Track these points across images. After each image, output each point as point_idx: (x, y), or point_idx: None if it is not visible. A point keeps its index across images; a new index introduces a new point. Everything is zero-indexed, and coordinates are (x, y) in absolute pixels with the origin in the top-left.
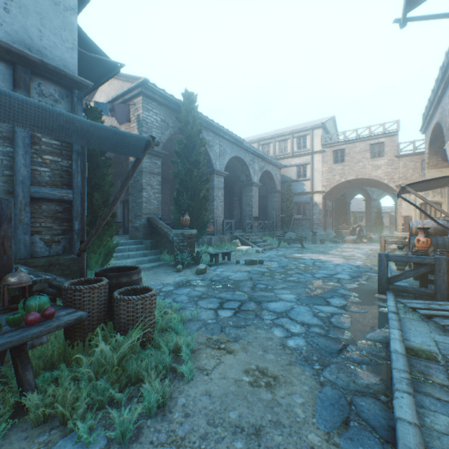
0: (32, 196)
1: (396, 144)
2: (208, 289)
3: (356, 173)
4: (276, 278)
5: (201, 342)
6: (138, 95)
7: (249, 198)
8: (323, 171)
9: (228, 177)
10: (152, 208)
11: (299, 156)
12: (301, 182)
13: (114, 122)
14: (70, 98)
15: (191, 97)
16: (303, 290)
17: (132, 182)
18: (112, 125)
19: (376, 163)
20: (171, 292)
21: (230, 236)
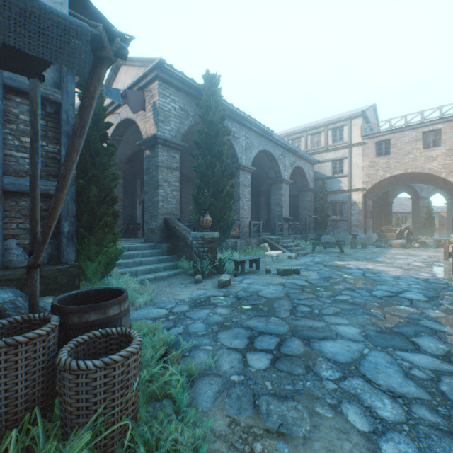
0: (5, 189)
1: None
2: (232, 311)
3: (405, 167)
4: (322, 296)
5: (219, 433)
6: (154, 79)
7: (278, 197)
8: (364, 166)
9: (254, 175)
10: (169, 207)
11: (334, 150)
12: (337, 179)
13: (129, 114)
14: (58, 66)
15: (214, 79)
16: (366, 319)
17: (147, 179)
18: (128, 117)
19: (430, 154)
20: (184, 314)
21: (257, 240)
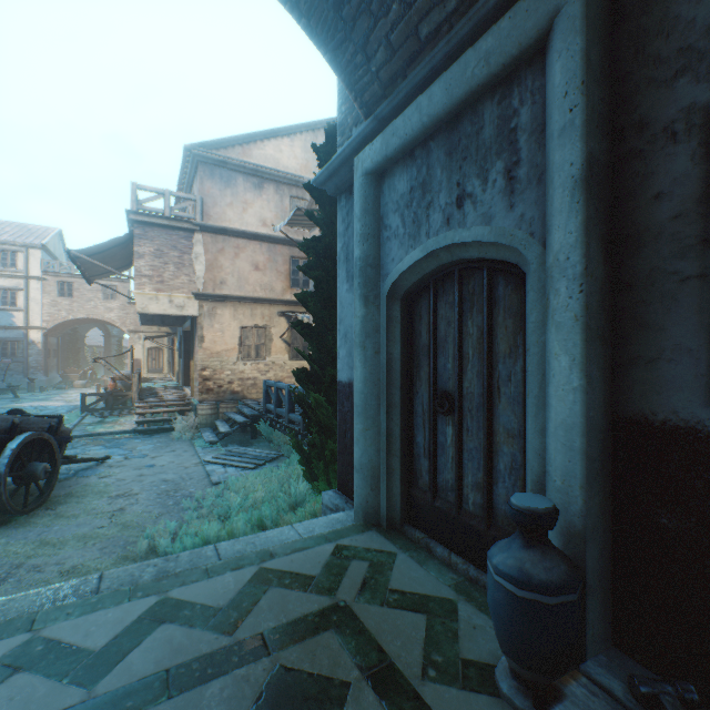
0: None
1: (130, 291)
2: None
3: (89, 312)
4: None
5: None
6: None
7: None
8: (46, 303)
9: None
10: None
11: (6, 277)
12: (9, 312)
13: None
14: None
15: None
16: None
17: None
18: None
19: (110, 306)
20: None
21: None
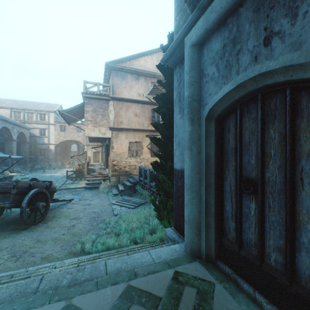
0: None
1: None
2: None
3: (71, 137)
4: None
5: None
6: None
7: (11, 147)
8: (55, 134)
9: None
10: None
11: (41, 124)
12: (43, 138)
13: None
14: None
15: None
16: None
17: None
18: None
19: (79, 134)
20: None
21: (3, 169)
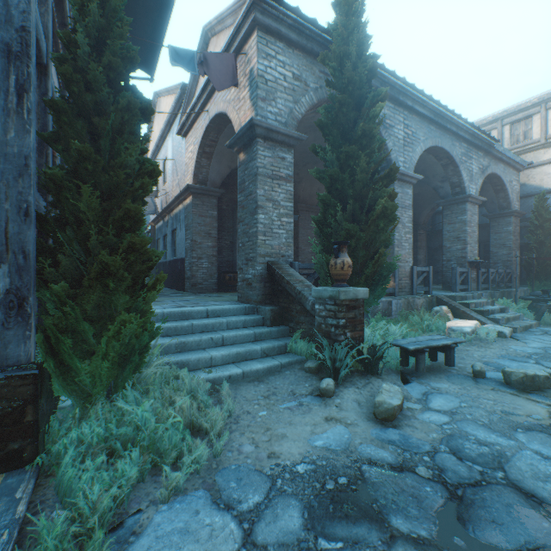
0: None
1: None
2: None
3: None
4: None
5: None
6: (250, 32)
7: (458, 226)
8: None
9: None
10: (276, 243)
11: None
12: None
13: (219, 106)
14: None
15: (353, 6)
16: None
17: (241, 199)
18: (217, 111)
19: None
20: None
21: (426, 299)
